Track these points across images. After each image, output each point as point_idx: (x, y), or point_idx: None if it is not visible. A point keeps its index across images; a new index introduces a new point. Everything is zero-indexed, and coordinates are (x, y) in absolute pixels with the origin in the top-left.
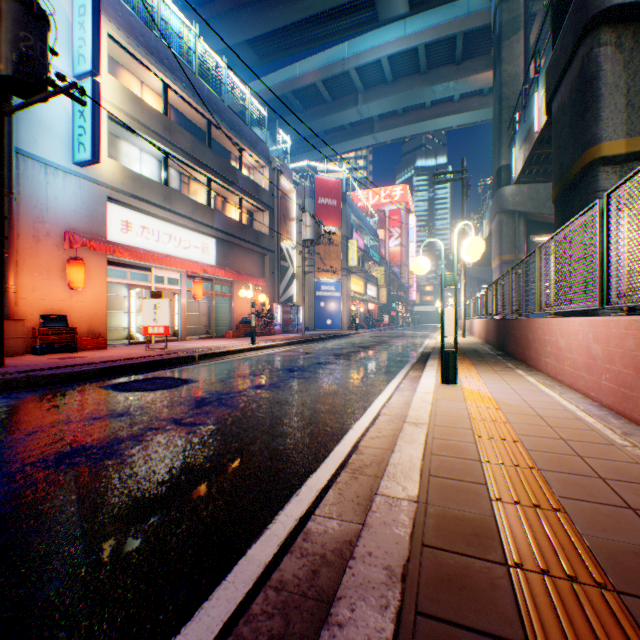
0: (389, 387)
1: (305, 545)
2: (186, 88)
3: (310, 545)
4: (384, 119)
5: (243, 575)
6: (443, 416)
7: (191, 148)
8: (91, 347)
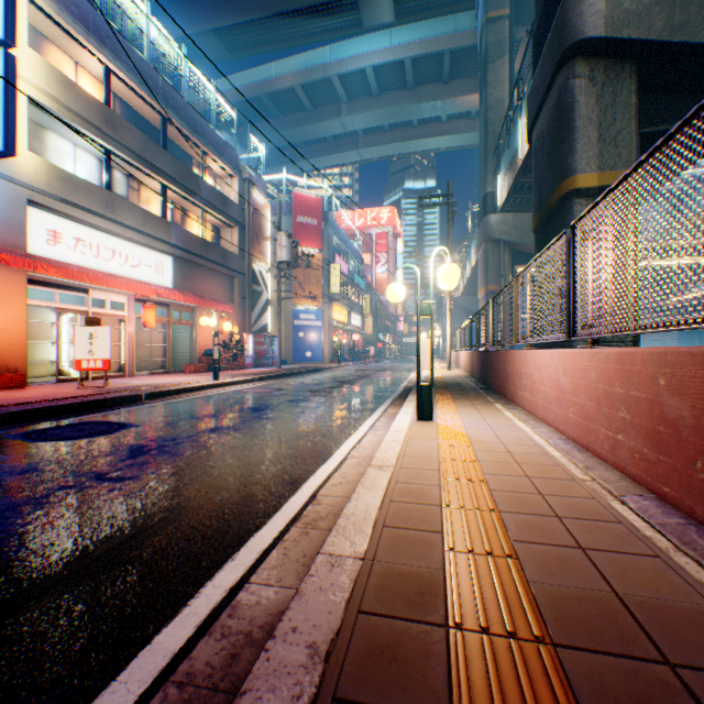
0: (364, 426)
1: (230, 622)
2: (135, 76)
3: (236, 622)
4: (370, 134)
5: (142, 671)
6: (412, 457)
7: (141, 148)
8: (3, 386)
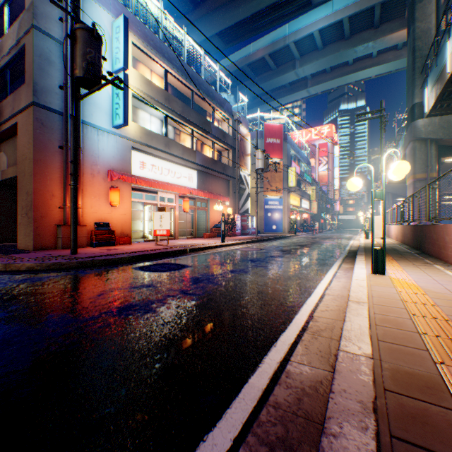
0: (328, 275)
1: (288, 380)
2: (178, 71)
3: (291, 381)
4: (315, 77)
5: (249, 395)
6: (379, 298)
7: (181, 111)
8: (123, 243)
